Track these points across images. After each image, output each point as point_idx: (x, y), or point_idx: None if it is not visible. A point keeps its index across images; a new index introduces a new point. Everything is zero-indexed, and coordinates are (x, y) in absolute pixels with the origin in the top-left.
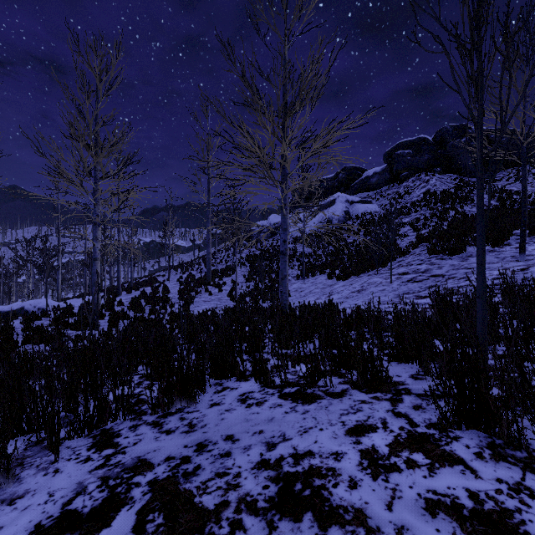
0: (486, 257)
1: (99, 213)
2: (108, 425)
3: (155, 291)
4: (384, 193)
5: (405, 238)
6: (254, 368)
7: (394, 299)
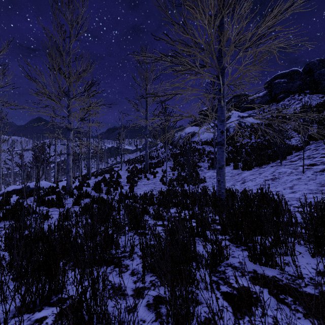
0: None
1: (71, 122)
2: None
3: (112, 177)
4: (265, 110)
5: (291, 139)
6: None
7: (324, 188)
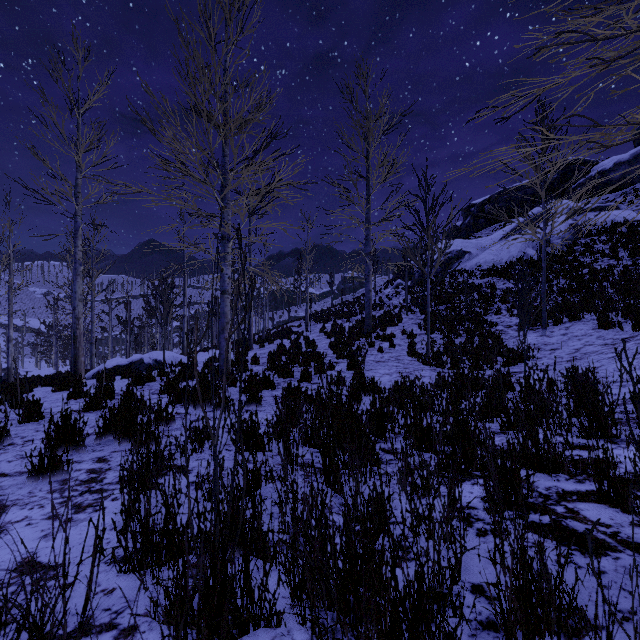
0: None
1: (229, 221)
2: None
3: (297, 344)
4: None
5: None
6: None
7: None
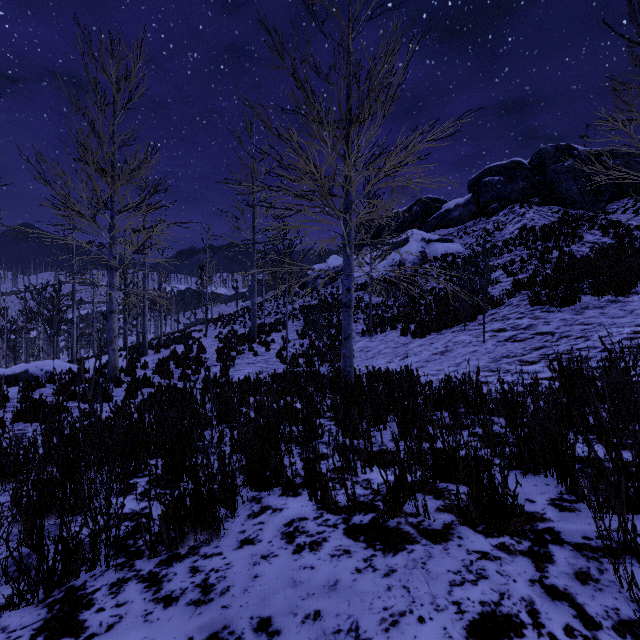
0: (607, 310)
1: (117, 255)
2: (79, 579)
3: (189, 350)
4: (468, 230)
5: (496, 285)
6: (307, 479)
7: (491, 365)
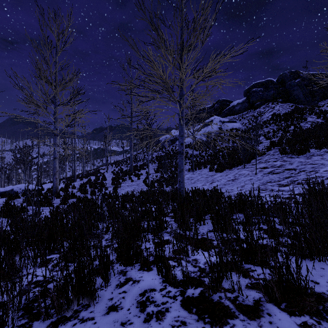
0: (325, 156)
1: (58, 127)
2: None
3: (97, 179)
4: (244, 116)
5: (260, 144)
6: (156, 260)
7: (261, 186)
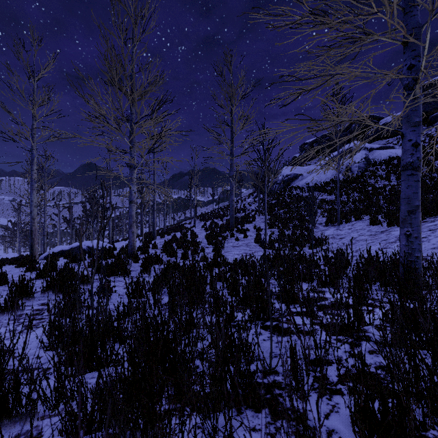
0: None
1: (135, 156)
2: None
3: (185, 235)
4: None
5: None
6: None
7: None
